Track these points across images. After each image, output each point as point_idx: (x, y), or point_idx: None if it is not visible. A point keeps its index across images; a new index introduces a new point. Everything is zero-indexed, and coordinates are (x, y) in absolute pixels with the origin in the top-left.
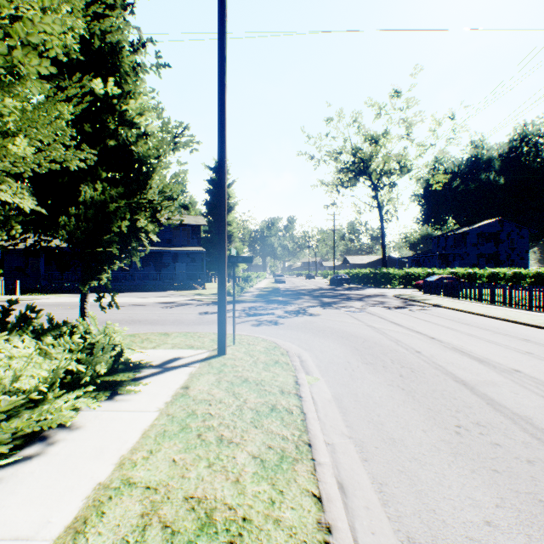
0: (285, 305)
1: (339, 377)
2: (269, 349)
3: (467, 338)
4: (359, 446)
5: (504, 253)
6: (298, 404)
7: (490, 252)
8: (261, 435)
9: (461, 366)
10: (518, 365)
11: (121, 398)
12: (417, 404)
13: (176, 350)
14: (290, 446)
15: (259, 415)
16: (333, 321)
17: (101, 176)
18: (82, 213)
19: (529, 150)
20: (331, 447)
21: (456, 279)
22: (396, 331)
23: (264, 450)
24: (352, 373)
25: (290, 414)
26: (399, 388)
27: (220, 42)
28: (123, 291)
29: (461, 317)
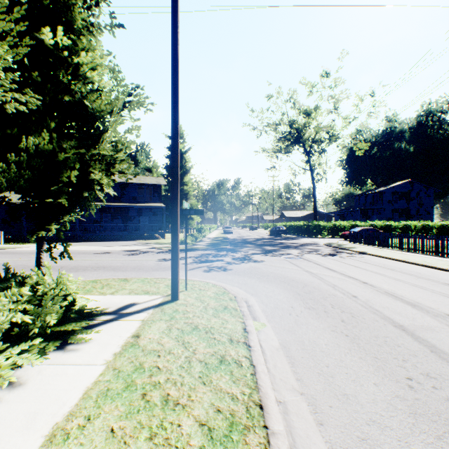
0: (232, 253)
1: (285, 323)
2: (219, 295)
3: (395, 283)
4: (313, 405)
5: (414, 209)
6: (247, 354)
7: (402, 208)
8: (209, 394)
9: (397, 311)
10: (448, 309)
11: (71, 348)
12: (364, 352)
13: (132, 296)
14: (240, 409)
15: (208, 368)
16: (275, 267)
17: (50, 127)
18: (24, 162)
19: (434, 124)
20: (283, 406)
21: (376, 230)
22: (331, 276)
23: (212, 415)
24: (296, 318)
25: (239, 367)
26: (343, 335)
27: (173, 10)
28: (95, 241)
29: (385, 263)
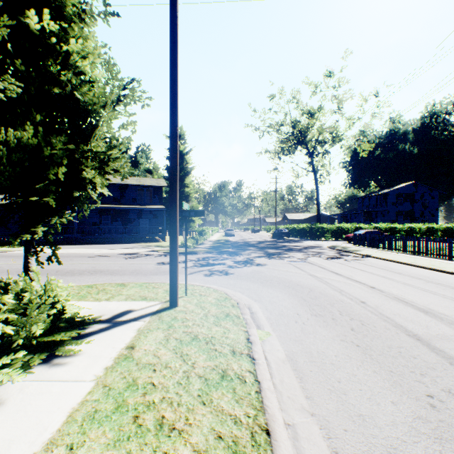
0: (234, 256)
1: (291, 332)
2: (220, 301)
3: (404, 287)
4: (325, 429)
5: (418, 211)
6: (251, 368)
7: (406, 210)
8: (209, 417)
9: (409, 318)
10: None
11: (58, 362)
12: (377, 365)
13: (129, 302)
14: (244, 435)
15: (208, 385)
16: (279, 271)
17: (36, 120)
18: (4, 157)
19: (438, 125)
20: (293, 430)
21: (381, 232)
22: (337, 280)
23: (213, 443)
24: (303, 327)
25: (242, 383)
26: (353, 345)
27: None
28: (93, 244)
29: (392, 266)
